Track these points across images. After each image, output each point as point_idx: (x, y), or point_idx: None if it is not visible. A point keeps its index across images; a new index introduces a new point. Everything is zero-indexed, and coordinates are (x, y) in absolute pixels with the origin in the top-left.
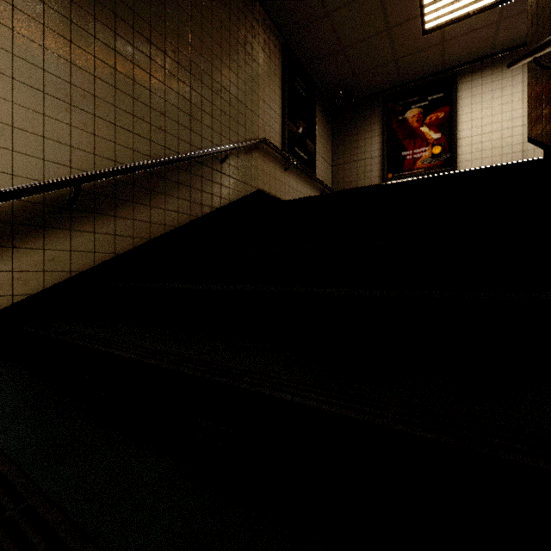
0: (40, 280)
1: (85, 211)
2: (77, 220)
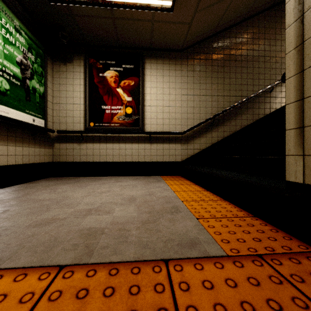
0: (205, 145)
1: (215, 125)
2: (213, 128)
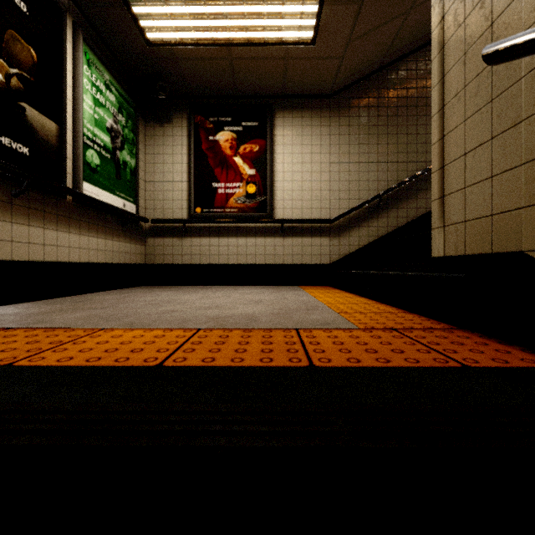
0: (367, 240)
1: (383, 208)
2: (380, 213)
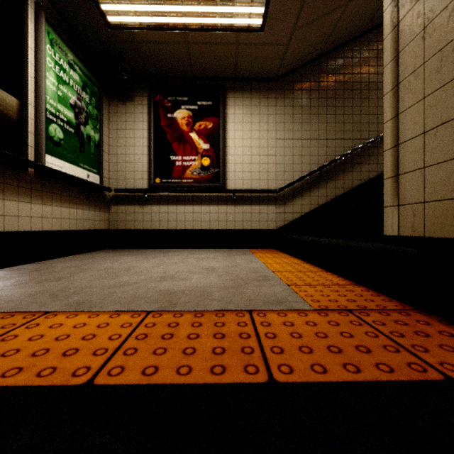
0: (308, 208)
1: (323, 180)
2: (320, 184)
